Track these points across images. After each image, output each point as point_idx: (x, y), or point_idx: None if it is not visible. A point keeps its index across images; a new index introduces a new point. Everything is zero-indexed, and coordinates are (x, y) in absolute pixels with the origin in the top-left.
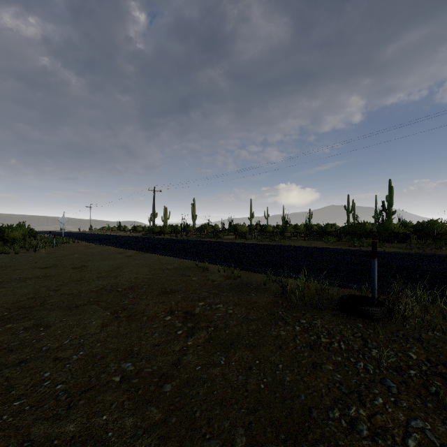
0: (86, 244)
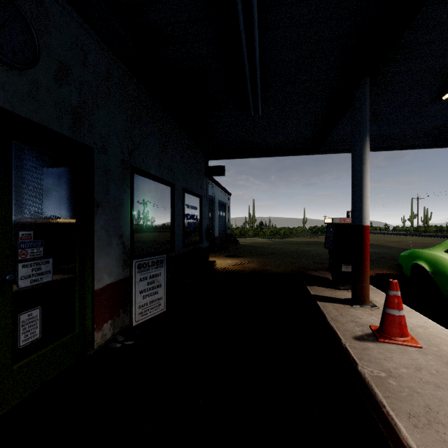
0: (380, 235)
